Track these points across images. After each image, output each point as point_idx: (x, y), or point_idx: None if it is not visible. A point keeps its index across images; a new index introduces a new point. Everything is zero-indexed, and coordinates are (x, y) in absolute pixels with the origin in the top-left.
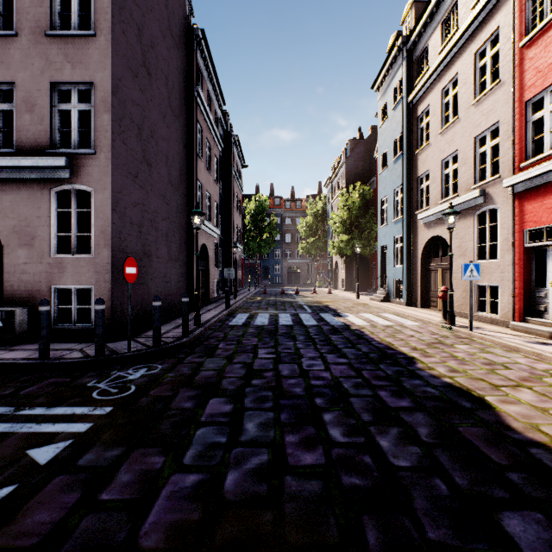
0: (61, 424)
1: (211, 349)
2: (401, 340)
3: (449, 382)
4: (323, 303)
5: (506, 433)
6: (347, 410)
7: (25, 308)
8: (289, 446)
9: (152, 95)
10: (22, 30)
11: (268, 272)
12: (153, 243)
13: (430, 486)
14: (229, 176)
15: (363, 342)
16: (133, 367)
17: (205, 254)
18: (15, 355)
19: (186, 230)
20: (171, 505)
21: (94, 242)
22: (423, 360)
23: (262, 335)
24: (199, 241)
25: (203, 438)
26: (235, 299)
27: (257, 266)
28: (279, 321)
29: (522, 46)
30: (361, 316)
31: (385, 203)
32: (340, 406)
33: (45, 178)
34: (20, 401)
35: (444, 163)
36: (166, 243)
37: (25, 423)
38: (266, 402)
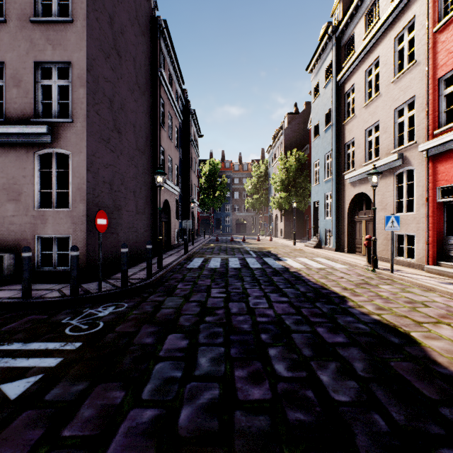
0: (34, 359)
1: (171, 289)
2: (333, 281)
3: (378, 319)
4: (265, 249)
5: (433, 368)
6: (289, 346)
7: (12, 254)
8: (238, 380)
9: (122, 73)
10: (10, 17)
11: (220, 224)
12: (122, 199)
13: (370, 422)
14: (188, 143)
15: (301, 283)
16: (103, 305)
17: (167, 208)
18: (1, 295)
19: (151, 188)
20: (127, 442)
21: (71, 198)
22: (353, 299)
23: (215, 276)
24: (162, 198)
25: (161, 373)
26: (192, 246)
27: (211, 218)
28: (229, 264)
29: (435, 31)
30: (298, 260)
31: (317, 165)
32: (283, 342)
33: (29, 143)
34: (0, 337)
35: (367, 132)
36: (133, 199)
37: (2, 358)
38: (217, 338)
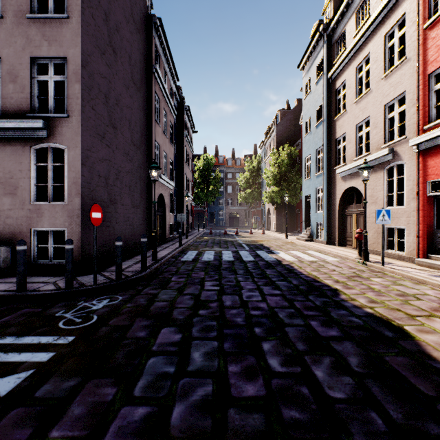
0: (26, 354)
1: (165, 282)
2: (325, 273)
3: (370, 312)
4: (258, 242)
5: (429, 363)
6: (283, 340)
7: (8, 247)
8: (232, 376)
9: (117, 70)
10: (7, 13)
11: (214, 217)
12: (118, 193)
13: (367, 421)
14: (182, 139)
15: (293, 276)
16: (97, 298)
17: (162, 202)
18: None
19: (146, 182)
20: None
21: (67, 192)
22: (345, 292)
23: (208, 269)
24: (157, 192)
25: (154, 368)
26: (186, 239)
27: (205, 212)
28: (222, 257)
29: (425, 27)
30: (290, 253)
31: (308, 160)
32: (276, 335)
33: (26, 138)
34: None
35: (358, 127)
36: (129, 193)
37: None
38: (211, 331)
